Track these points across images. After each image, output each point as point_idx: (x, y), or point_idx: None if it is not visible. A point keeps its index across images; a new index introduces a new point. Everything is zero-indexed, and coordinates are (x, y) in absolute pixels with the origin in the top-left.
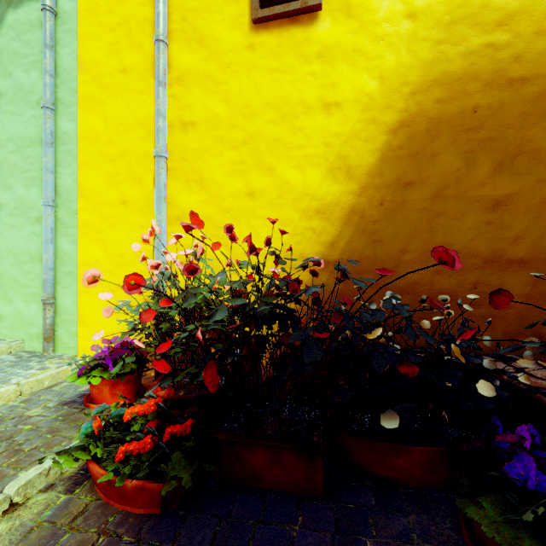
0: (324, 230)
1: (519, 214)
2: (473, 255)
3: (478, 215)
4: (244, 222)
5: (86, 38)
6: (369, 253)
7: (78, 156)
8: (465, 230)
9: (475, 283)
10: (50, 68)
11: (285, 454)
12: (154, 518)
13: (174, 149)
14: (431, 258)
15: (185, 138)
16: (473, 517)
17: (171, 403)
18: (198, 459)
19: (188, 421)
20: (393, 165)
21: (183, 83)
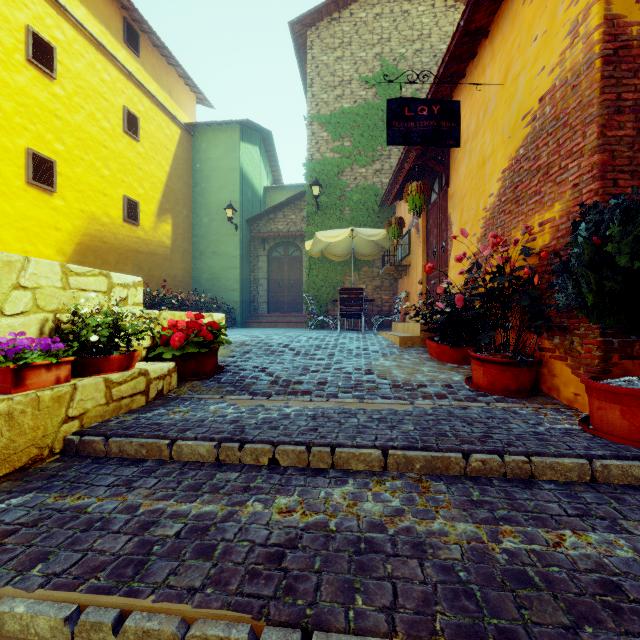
0: None
1: None
2: None
3: None
4: None
5: None
6: None
7: None
8: None
9: None
10: None
11: None
12: None
13: None
14: None
15: None
16: None
17: None
18: None
19: None
20: (77, 256)
21: None
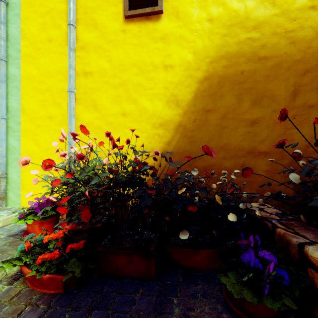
0: (164, 135)
1: (264, 128)
2: (241, 149)
3: (244, 128)
4: (120, 130)
5: (26, 20)
6: (188, 148)
7: (21, 89)
8: (237, 136)
9: (242, 164)
10: (4, 36)
11: (135, 257)
12: (59, 295)
13: (79, 87)
14: (220, 151)
15: (86, 81)
16: (224, 282)
17: (73, 232)
18: (86, 262)
19: (82, 241)
20: (201, 100)
21: (85, 49)
